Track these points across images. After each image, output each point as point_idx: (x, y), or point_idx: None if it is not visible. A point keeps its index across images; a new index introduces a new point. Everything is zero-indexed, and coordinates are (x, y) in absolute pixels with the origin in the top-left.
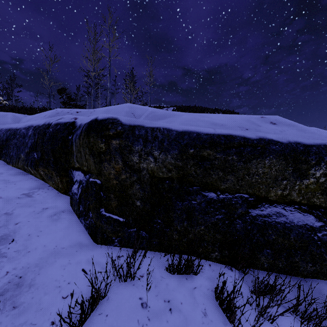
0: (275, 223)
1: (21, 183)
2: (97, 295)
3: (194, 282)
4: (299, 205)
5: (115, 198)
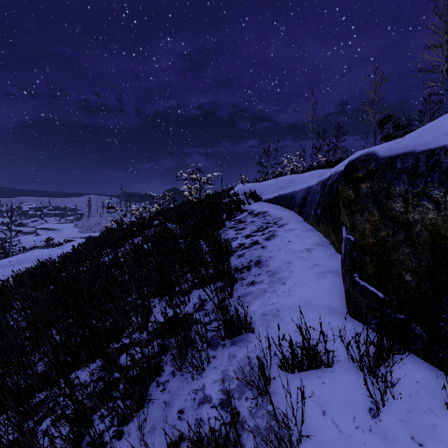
0: None
1: (307, 239)
2: (314, 353)
3: None
4: None
5: (371, 263)
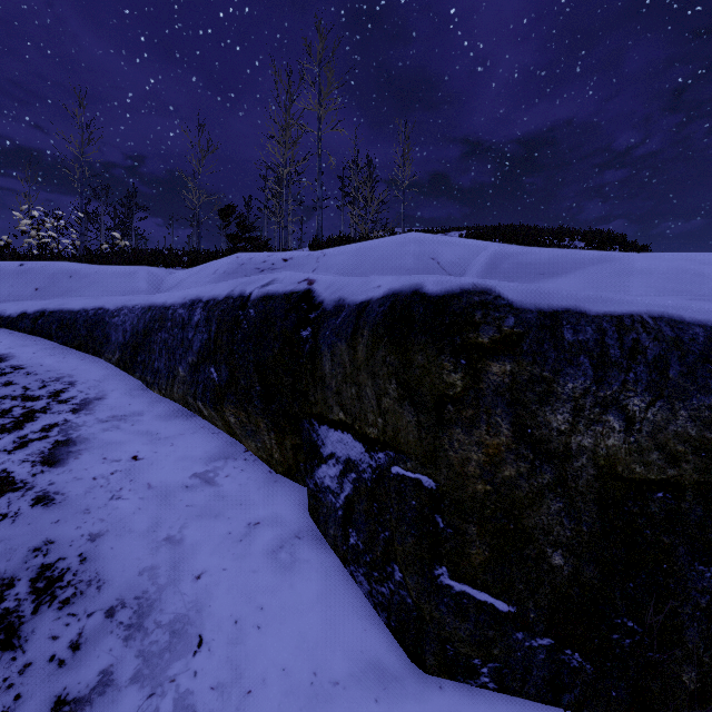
0: None
1: (185, 442)
2: None
3: None
4: None
5: (481, 538)
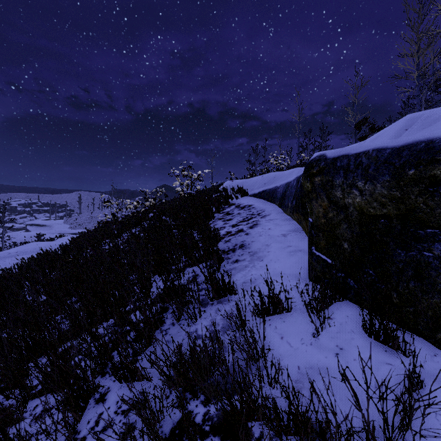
0: None
1: (284, 226)
2: (278, 301)
3: (394, 360)
4: None
5: (323, 237)
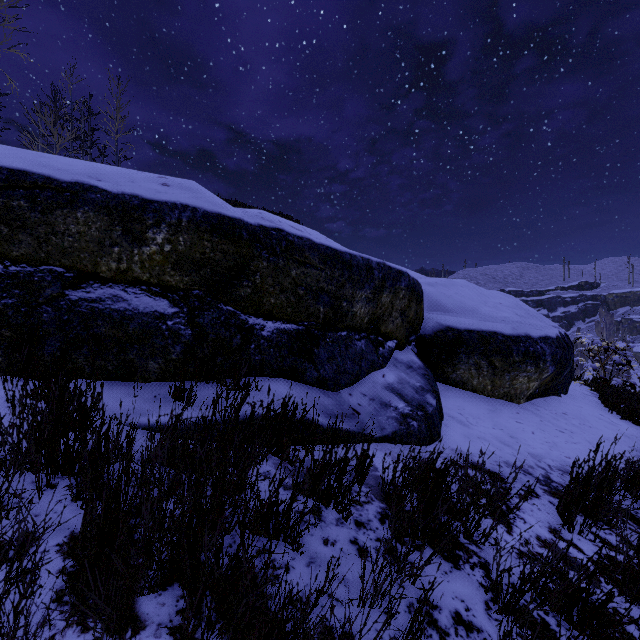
0: (111, 311)
1: None
2: None
3: None
4: (148, 286)
5: None
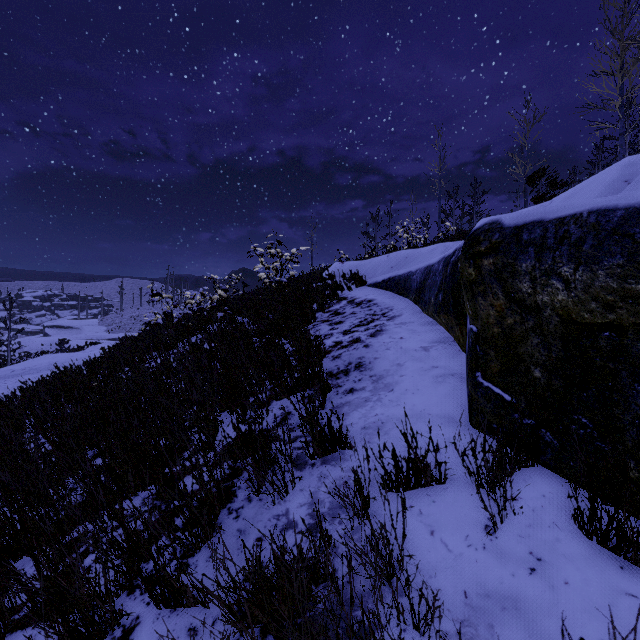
0: None
1: (425, 335)
2: (423, 466)
3: None
4: None
5: (496, 358)
